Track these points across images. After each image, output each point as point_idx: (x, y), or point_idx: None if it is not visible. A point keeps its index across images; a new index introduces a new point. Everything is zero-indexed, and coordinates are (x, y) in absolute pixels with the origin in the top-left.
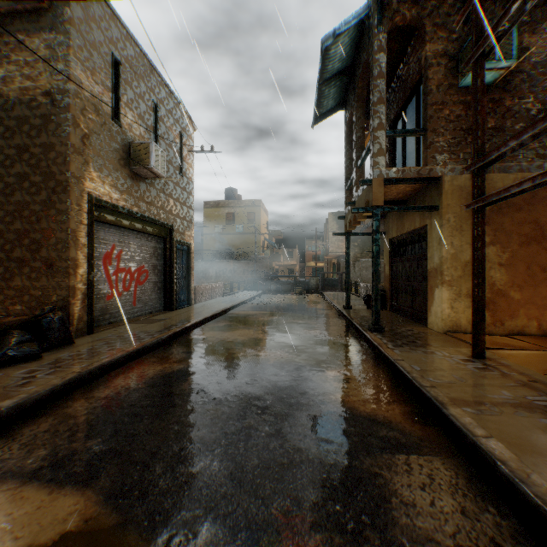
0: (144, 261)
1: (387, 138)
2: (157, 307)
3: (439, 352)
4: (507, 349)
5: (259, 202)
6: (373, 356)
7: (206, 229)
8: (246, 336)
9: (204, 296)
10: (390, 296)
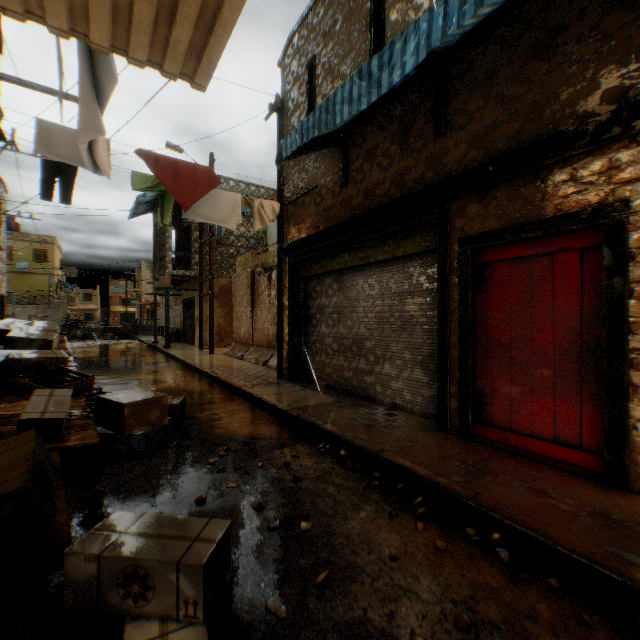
0: None
1: (182, 238)
2: None
3: (189, 350)
4: (216, 348)
5: (54, 239)
6: (162, 355)
7: None
8: (88, 356)
9: None
10: (183, 333)
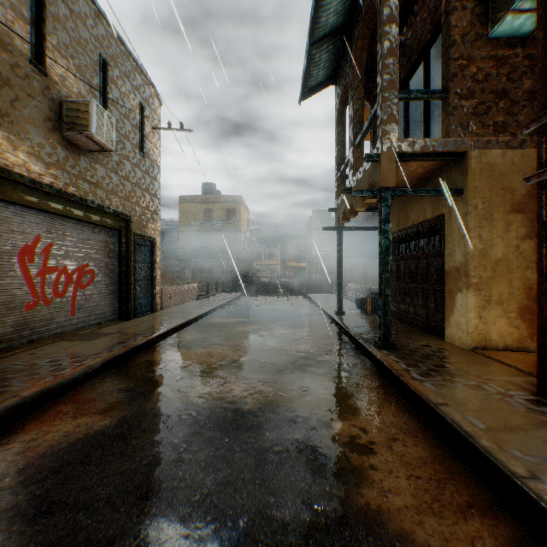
0: (88, 258)
1: None
2: (109, 315)
3: (487, 386)
4: None
5: (239, 197)
6: (392, 390)
7: (181, 226)
8: (217, 356)
9: (174, 300)
10: None
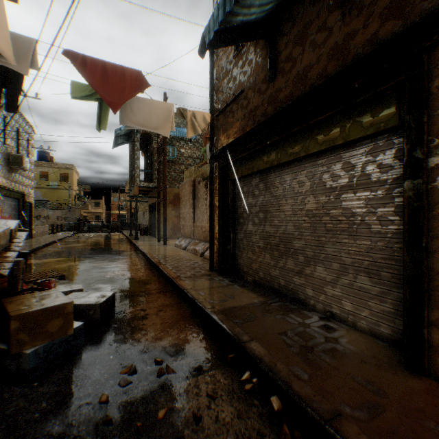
0: (11, 212)
1: (149, 160)
2: None
3: (150, 241)
4: (170, 240)
5: (72, 166)
6: (131, 245)
7: None
8: (81, 245)
9: (39, 233)
10: (149, 229)
